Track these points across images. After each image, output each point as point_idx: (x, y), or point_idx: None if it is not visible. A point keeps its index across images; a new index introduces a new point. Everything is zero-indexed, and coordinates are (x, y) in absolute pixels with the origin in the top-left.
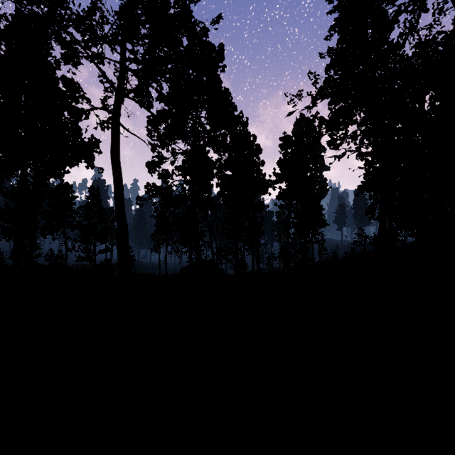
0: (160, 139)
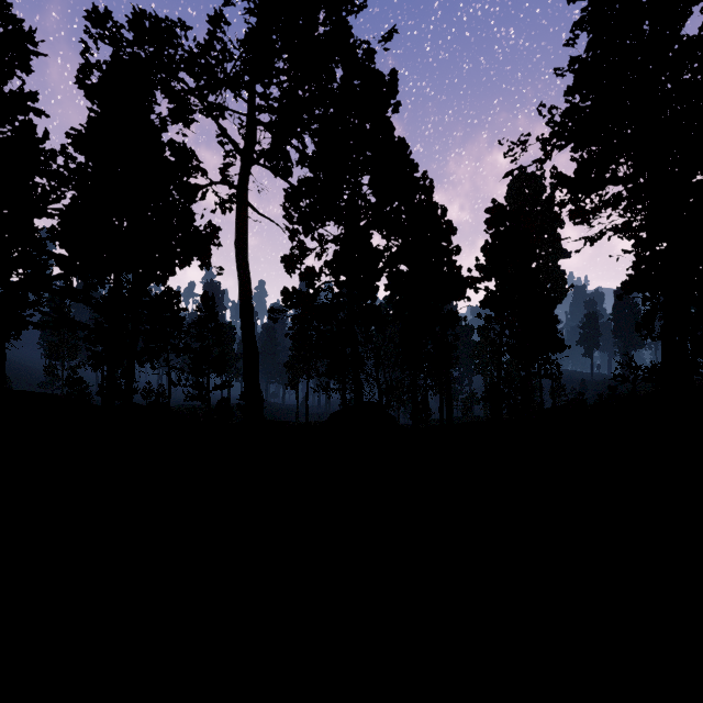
0: (302, 222)
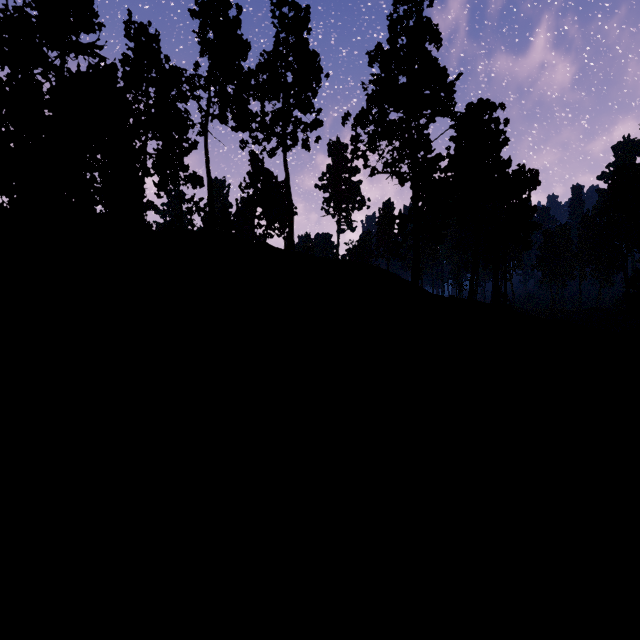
0: None
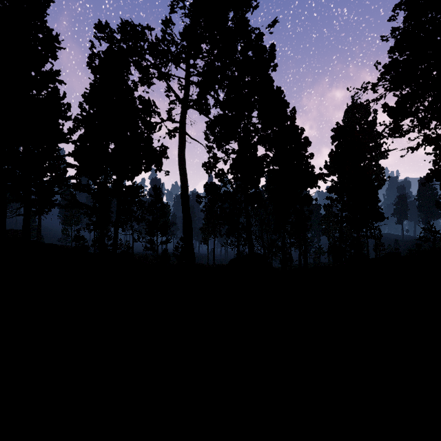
0: (216, 142)
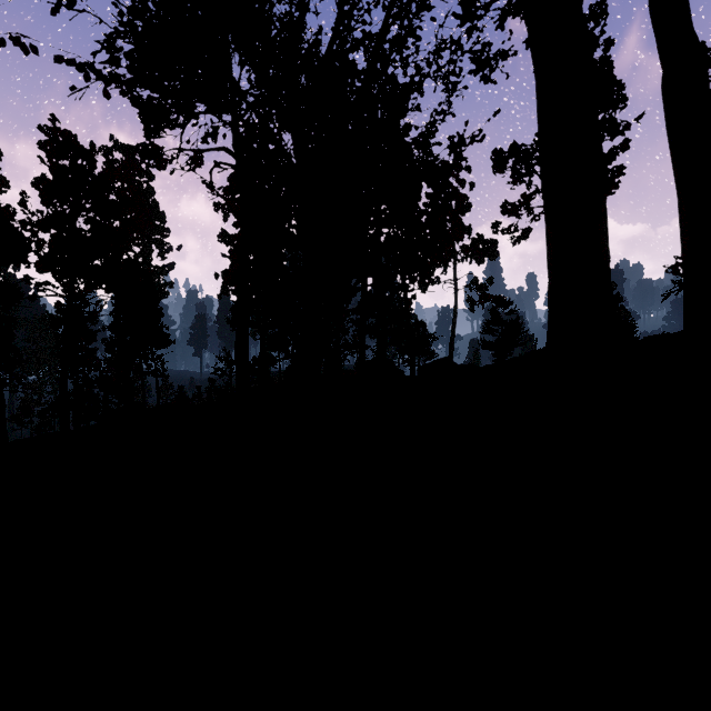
0: None
